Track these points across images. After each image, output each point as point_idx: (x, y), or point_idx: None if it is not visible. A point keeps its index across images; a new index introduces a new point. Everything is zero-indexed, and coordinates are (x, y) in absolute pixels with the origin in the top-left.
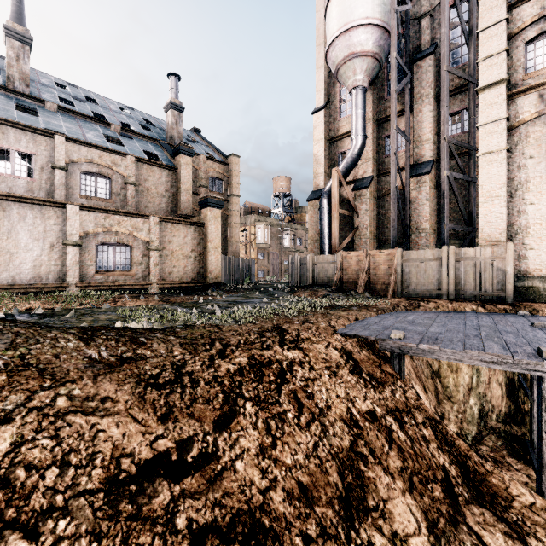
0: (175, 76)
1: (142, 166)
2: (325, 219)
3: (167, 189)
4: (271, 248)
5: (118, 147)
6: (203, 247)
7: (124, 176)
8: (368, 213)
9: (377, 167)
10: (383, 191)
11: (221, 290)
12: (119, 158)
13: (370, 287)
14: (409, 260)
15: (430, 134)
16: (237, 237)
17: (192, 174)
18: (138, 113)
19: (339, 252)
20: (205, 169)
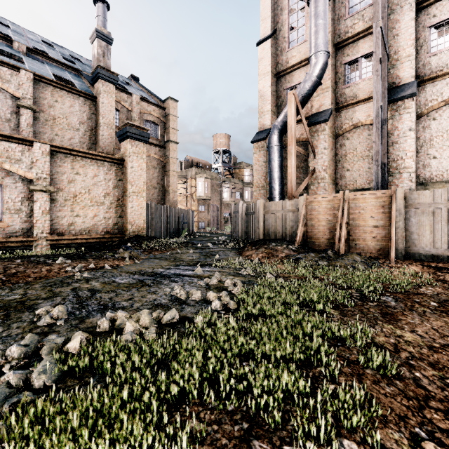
0: (102, 3)
1: (44, 88)
2: (275, 160)
3: (82, 121)
4: (211, 201)
5: (12, 61)
6: (122, 191)
7: (15, 96)
8: (328, 152)
9: (335, 100)
10: (343, 127)
11: (141, 247)
12: (8, 71)
13: (350, 245)
14: (418, 205)
15: (412, 48)
16: (175, 186)
17: (123, 115)
18: (66, 50)
19: (301, 197)
20: (138, 110)
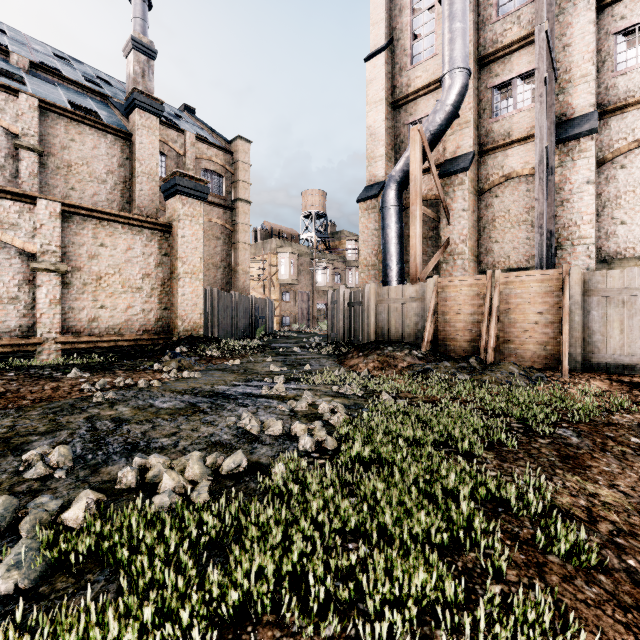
0: None
1: (55, 121)
2: (392, 226)
3: (111, 170)
4: (299, 286)
5: (7, 81)
6: (169, 271)
7: (12, 131)
8: (468, 215)
9: (478, 140)
10: (490, 180)
11: (197, 354)
12: (1, 95)
13: (501, 349)
14: (602, 291)
15: (590, 64)
16: (247, 265)
17: (171, 161)
18: (90, 68)
19: (430, 279)
20: (193, 155)
